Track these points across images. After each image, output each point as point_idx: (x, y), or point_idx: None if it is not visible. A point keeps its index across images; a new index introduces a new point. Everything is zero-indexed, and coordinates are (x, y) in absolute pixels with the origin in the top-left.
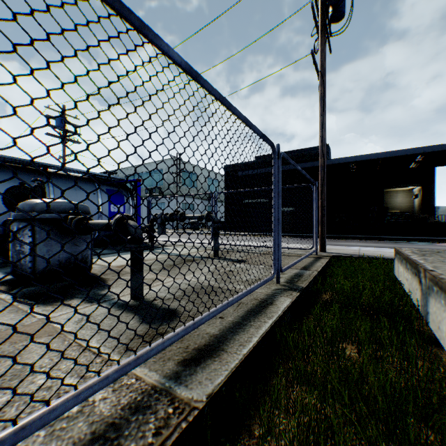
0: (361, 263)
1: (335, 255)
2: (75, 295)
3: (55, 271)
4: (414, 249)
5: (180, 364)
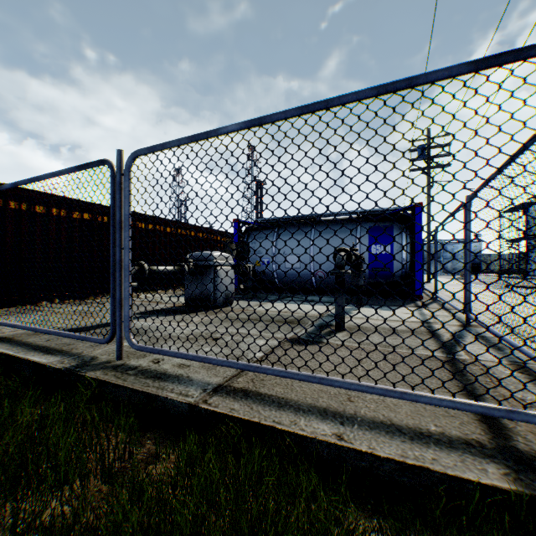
0: None
1: None
2: (151, 314)
3: (193, 301)
4: None
5: (4, 337)
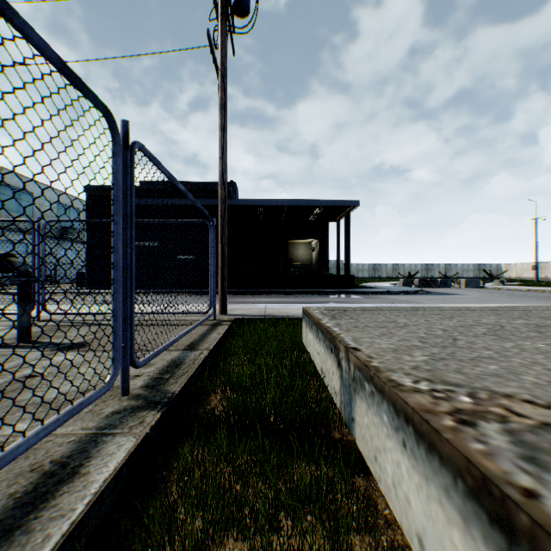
0: (267, 328)
1: (238, 318)
2: None
3: None
4: (322, 307)
5: None
